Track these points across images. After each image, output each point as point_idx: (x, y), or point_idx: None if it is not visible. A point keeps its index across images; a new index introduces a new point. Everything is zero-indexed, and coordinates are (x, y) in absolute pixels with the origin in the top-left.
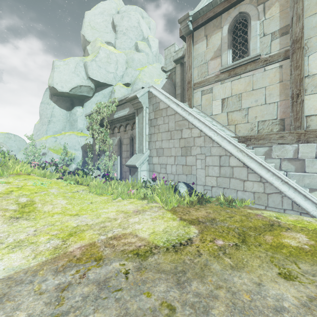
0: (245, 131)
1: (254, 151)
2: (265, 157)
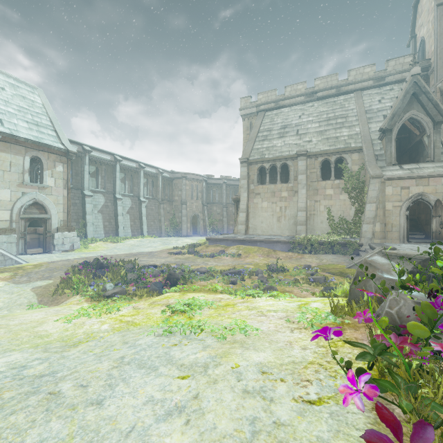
0: None
1: None
2: None
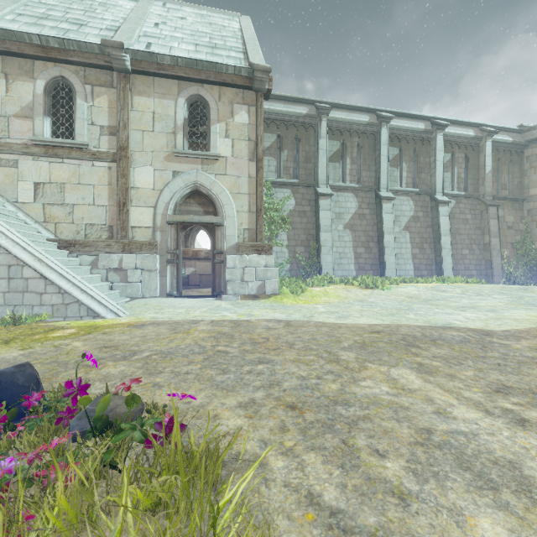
0: (70, 233)
1: (80, 260)
2: (92, 267)
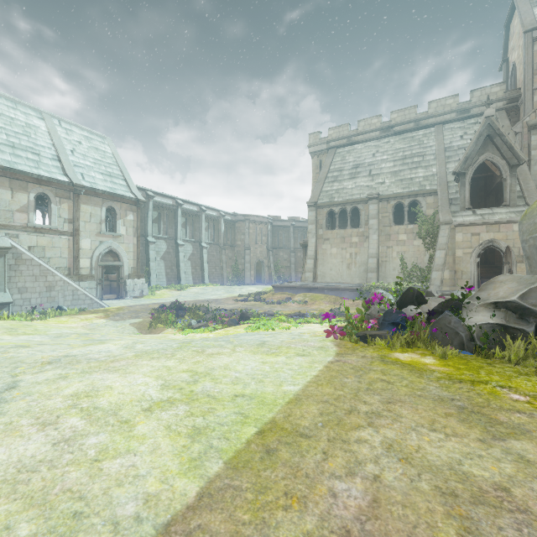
0: None
1: None
2: None
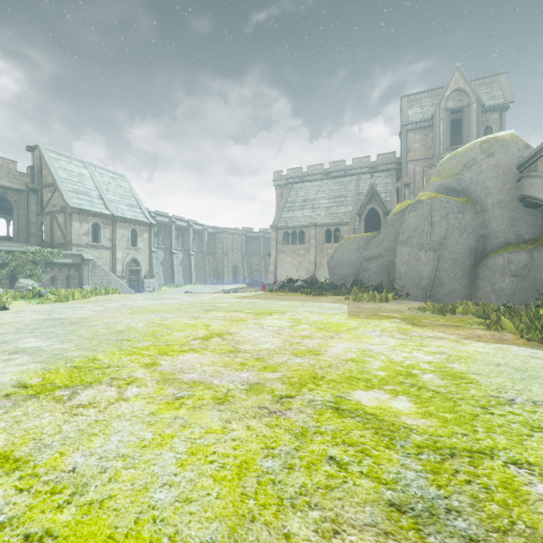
0: None
1: None
2: None
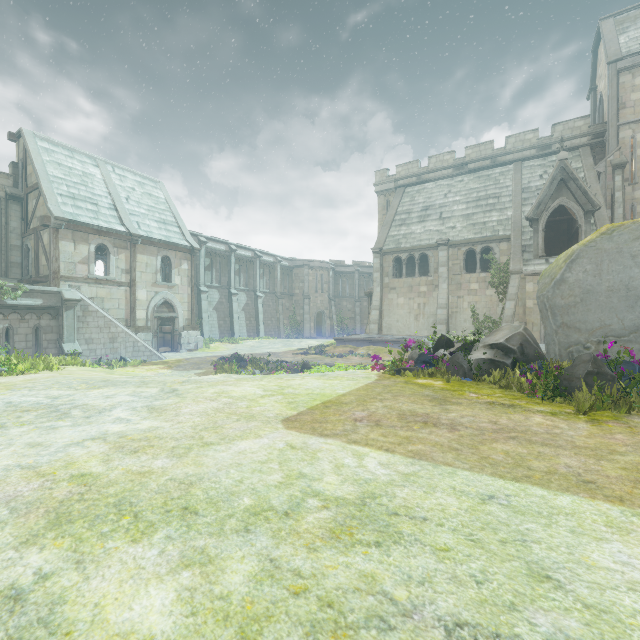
0: None
1: None
2: None
